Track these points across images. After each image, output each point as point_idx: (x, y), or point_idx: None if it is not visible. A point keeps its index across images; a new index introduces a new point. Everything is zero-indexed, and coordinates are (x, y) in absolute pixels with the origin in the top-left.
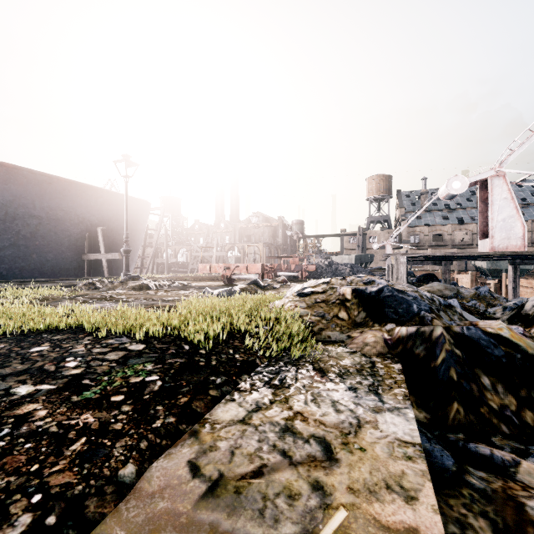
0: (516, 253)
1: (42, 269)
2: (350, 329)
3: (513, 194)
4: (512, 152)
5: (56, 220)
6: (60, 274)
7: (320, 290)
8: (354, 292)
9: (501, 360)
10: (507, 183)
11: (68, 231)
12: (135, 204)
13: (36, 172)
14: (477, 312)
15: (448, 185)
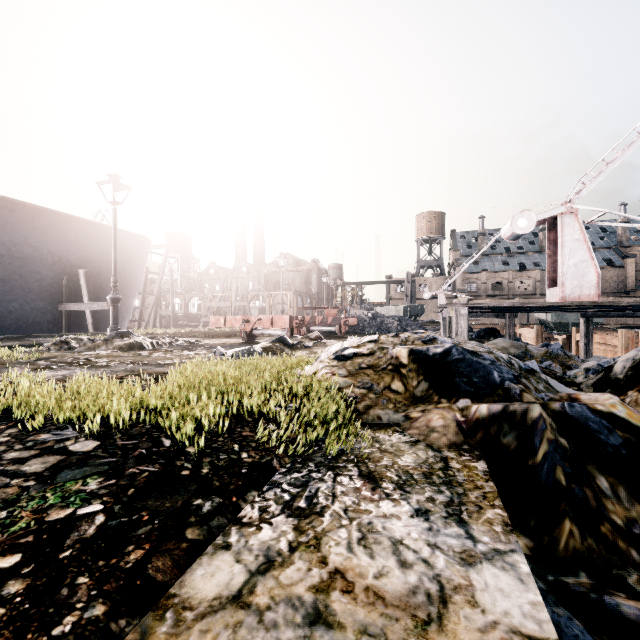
0: (596, 303)
1: (2, 323)
2: (408, 405)
3: (586, 235)
4: (585, 185)
5: (22, 259)
6: (28, 329)
7: (366, 352)
8: (411, 354)
9: (620, 450)
10: (579, 222)
11: (38, 273)
12: (130, 240)
13: None
14: (555, 375)
15: (513, 223)
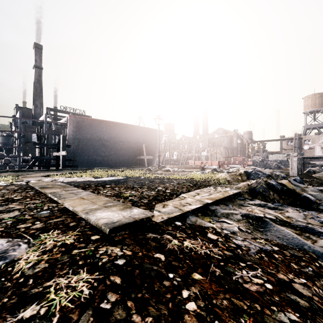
0: None
1: (123, 163)
2: (241, 182)
3: None
4: None
5: (128, 142)
6: (129, 165)
7: (234, 171)
8: (244, 171)
9: (279, 189)
10: None
11: (132, 147)
12: (157, 132)
13: (122, 123)
14: None
15: None
